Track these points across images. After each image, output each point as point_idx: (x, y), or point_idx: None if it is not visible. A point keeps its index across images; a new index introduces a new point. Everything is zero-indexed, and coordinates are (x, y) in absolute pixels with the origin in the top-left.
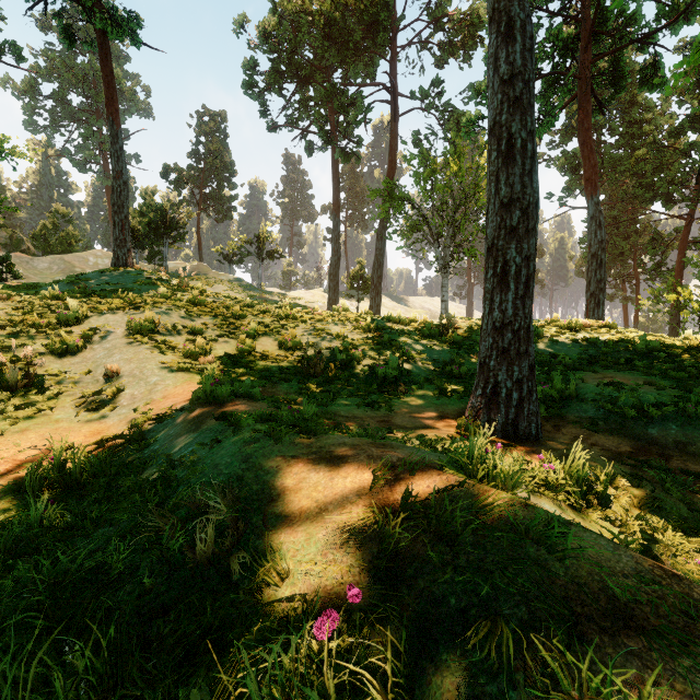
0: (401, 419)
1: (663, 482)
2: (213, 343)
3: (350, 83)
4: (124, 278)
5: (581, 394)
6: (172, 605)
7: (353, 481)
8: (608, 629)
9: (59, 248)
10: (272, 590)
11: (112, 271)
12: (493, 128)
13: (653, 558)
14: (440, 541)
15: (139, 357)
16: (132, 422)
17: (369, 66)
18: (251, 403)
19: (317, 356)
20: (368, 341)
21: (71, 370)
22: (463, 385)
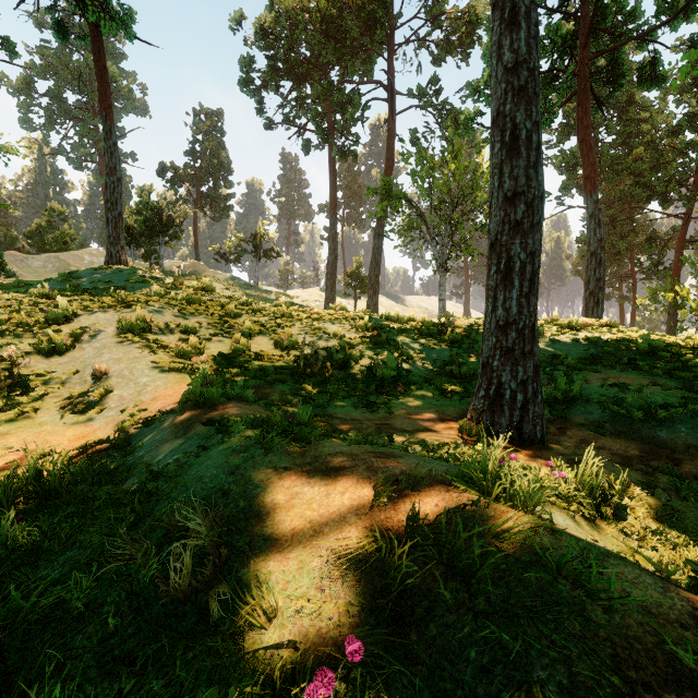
0: (401, 421)
1: (678, 490)
2: (207, 343)
3: (347, 81)
4: (117, 276)
5: (585, 395)
6: (139, 652)
7: (352, 498)
8: None
9: (54, 247)
10: (258, 633)
11: (105, 269)
12: (497, 119)
13: None
14: (453, 575)
15: (129, 356)
16: (119, 426)
17: (366, 63)
18: (243, 405)
19: (314, 355)
20: (365, 340)
21: (58, 370)
22: (463, 385)
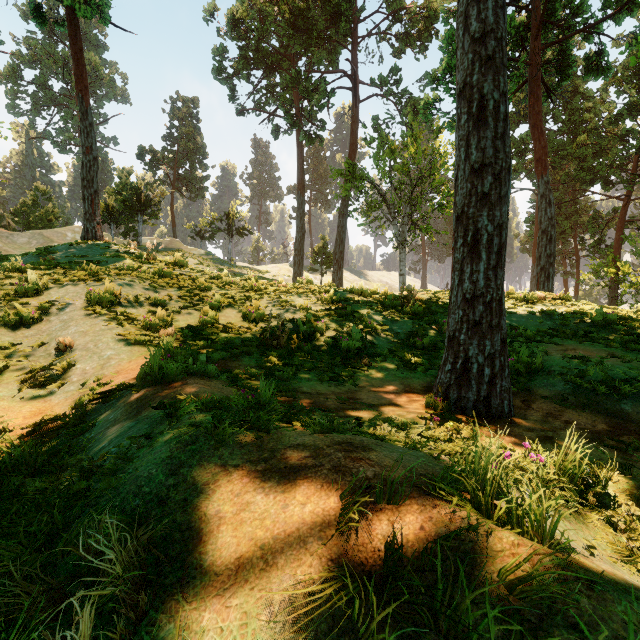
0: (367, 395)
1: None
2: (176, 315)
3: (314, 70)
4: (92, 250)
5: (546, 367)
6: None
7: (315, 512)
8: None
9: (39, 224)
10: None
11: (81, 244)
12: (463, 90)
13: None
14: None
15: (95, 329)
16: (75, 402)
17: (331, 54)
18: (204, 381)
19: (280, 327)
20: (331, 313)
21: (23, 343)
22: (426, 357)
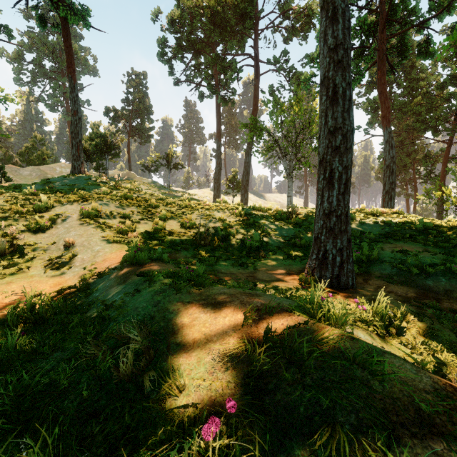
0: (262, 275)
1: (438, 318)
2: (137, 224)
3: (228, 53)
4: (78, 181)
5: (381, 258)
6: (102, 410)
7: (230, 320)
8: (417, 434)
9: (37, 162)
10: (173, 399)
11: (70, 176)
12: (323, 80)
13: (443, 377)
14: (291, 365)
15: (87, 233)
16: (82, 277)
17: (240, 42)
18: (161, 264)
19: (206, 232)
20: (239, 223)
21: (42, 242)
22: (302, 252)
